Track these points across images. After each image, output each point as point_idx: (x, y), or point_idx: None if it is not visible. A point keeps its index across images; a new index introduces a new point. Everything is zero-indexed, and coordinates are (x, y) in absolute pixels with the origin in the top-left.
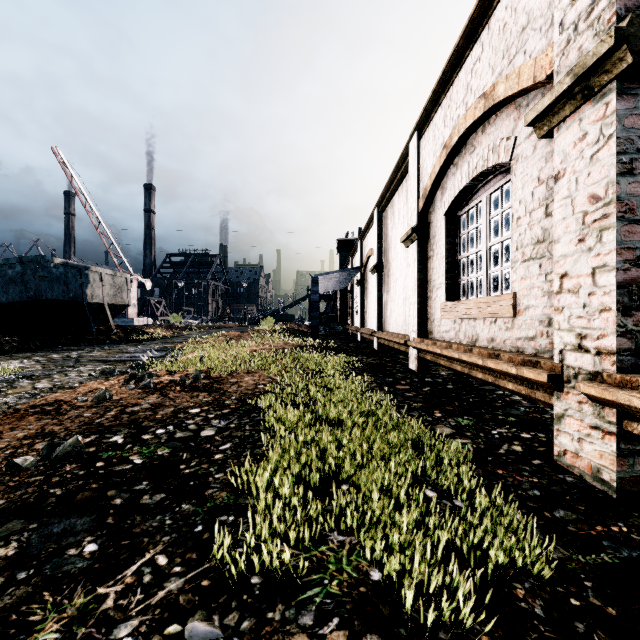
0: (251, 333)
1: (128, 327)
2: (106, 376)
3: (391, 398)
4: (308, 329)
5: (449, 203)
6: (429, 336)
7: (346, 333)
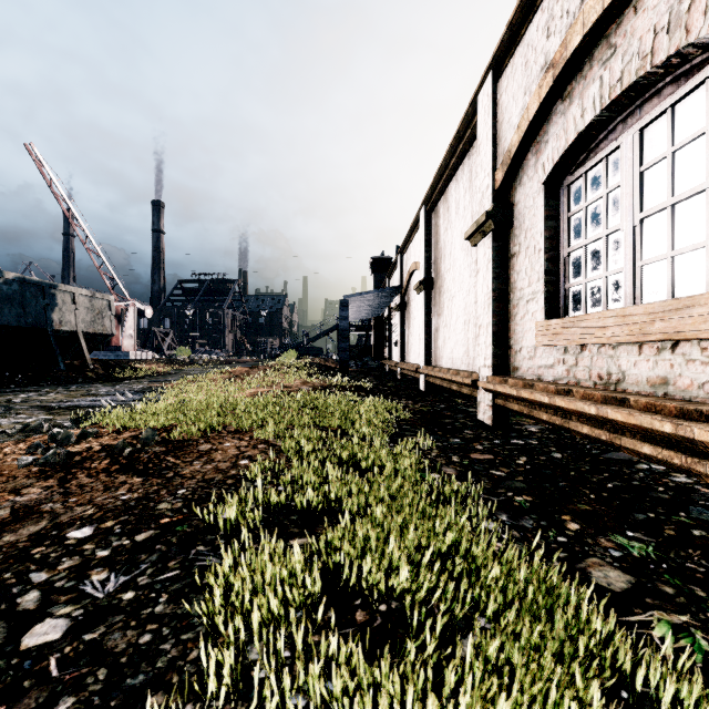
0: (263, 369)
1: (111, 362)
2: (27, 434)
3: (471, 483)
4: (336, 364)
5: (554, 161)
6: (511, 373)
7: (382, 369)
